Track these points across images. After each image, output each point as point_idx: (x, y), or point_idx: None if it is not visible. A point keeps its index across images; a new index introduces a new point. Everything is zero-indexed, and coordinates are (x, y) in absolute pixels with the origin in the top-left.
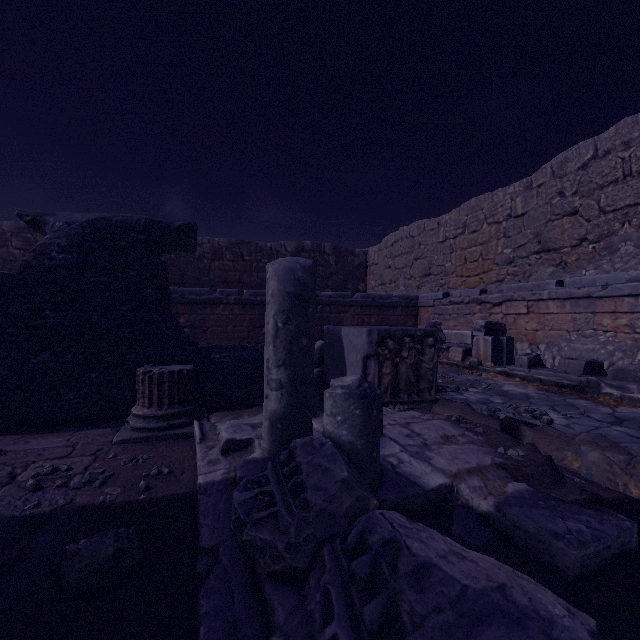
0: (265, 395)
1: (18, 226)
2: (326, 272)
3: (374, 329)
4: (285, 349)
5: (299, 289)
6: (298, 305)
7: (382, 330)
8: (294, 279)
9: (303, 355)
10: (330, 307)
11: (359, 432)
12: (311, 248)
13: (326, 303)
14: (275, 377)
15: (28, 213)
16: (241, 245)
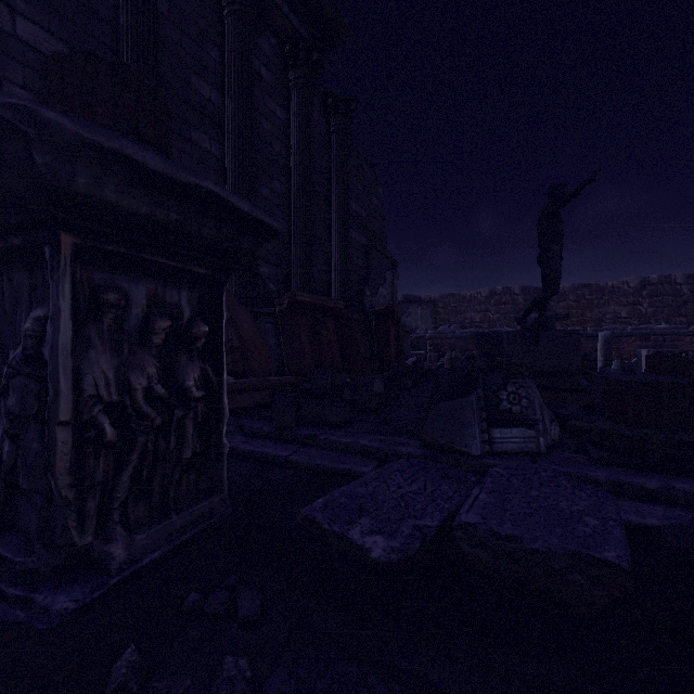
0: (597, 363)
1: (441, 296)
2: (677, 301)
3: (650, 350)
4: (603, 353)
5: (607, 339)
6: (606, 343)
7: (655, 350)
8: (605, 337)
9: (608, 354)
10: (663, 337)
11: (619, 368)
12: (658, 281)
13: (659, 334)
14: (600, 359)
15: (516, 316)
16: (582, 288)
